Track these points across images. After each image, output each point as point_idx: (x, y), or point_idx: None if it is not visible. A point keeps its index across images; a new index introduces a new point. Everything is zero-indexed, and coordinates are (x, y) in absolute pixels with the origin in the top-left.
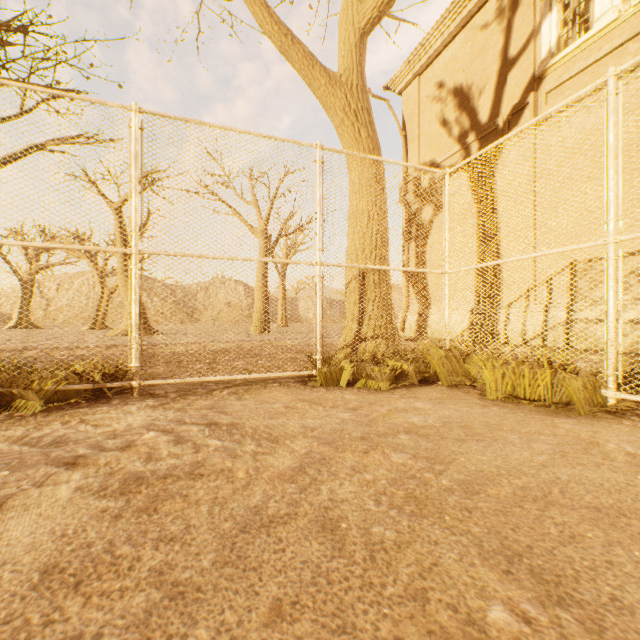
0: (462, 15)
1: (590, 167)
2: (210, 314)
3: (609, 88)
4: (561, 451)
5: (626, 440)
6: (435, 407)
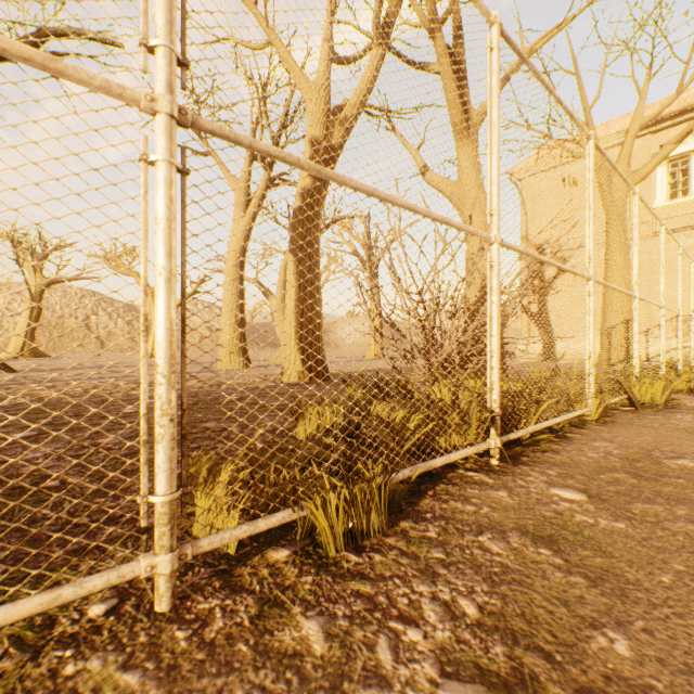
0: None
1: (689, 267)
2: (191, 340)
3: None
4: None
5: None
6: None
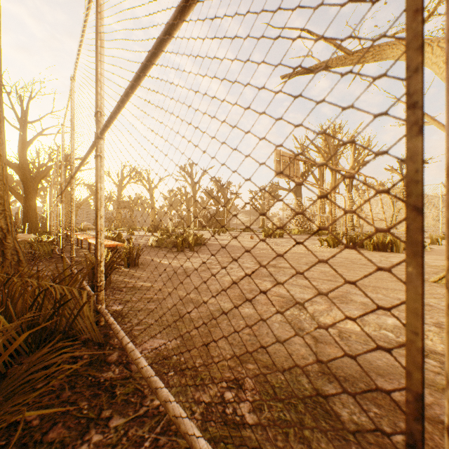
0: None
1: None
2: None
3: None
4: None
5: None
6: None
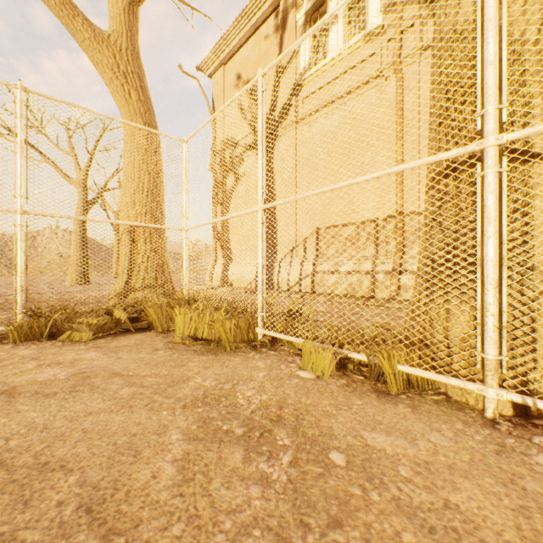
0: (252, 23)
1: (327, 159)
2: (37, 265)
3: (259, 85)
4: (140, 393)
5: (221, 372)
6: (103, 356)
